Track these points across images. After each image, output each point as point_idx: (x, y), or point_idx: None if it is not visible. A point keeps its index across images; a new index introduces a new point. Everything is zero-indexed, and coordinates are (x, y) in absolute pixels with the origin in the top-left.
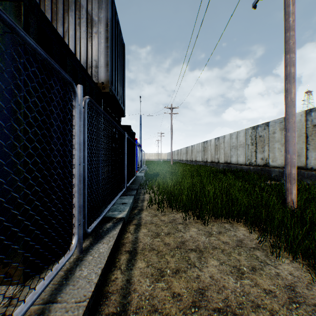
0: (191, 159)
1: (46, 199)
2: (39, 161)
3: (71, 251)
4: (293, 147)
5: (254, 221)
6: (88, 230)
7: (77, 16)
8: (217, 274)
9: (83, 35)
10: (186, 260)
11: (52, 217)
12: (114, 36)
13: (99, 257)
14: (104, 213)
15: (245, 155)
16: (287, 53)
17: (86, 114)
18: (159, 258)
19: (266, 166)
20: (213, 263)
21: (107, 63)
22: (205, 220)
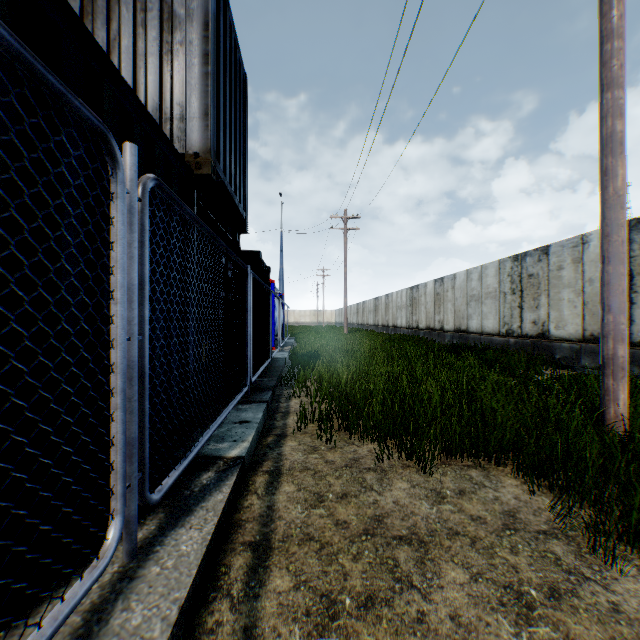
0: (386, 322)
1: (20, 438)
2: (20, 332)
3: (103, 560)
4: (619, 298)
5: (536, 466)
6: (154, 496)
7: (139, 5)
8: (467, 610)
9: (153, 47)
10: (390, 570)
11: (60, 468)
12: (222, 53)
13: (177, 568)
14: (198, 447)
15: (498, 315)
16: (607, 89)
17: (146, 217)
18: (325, 563)
19: (544, 338)
20: (455, 576)
21: (206, 111)
22: (425, 462)
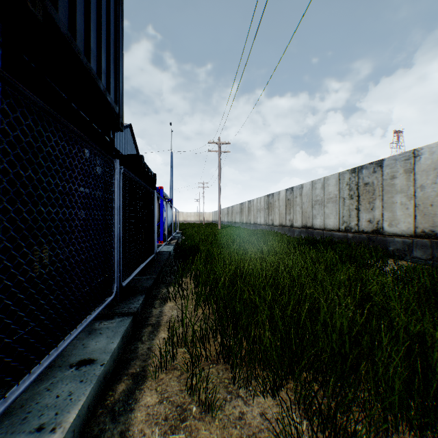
0: (249, 221)
1: None
2: None
3: None
4: None
5: None
6: None
7: None
8: None
9: None
10: None
11: None
12: None
13: None
14: None
15: (338, 215)
16: None
17: None
18: None
19: (378, 233)
20: None
21: None
22: None
